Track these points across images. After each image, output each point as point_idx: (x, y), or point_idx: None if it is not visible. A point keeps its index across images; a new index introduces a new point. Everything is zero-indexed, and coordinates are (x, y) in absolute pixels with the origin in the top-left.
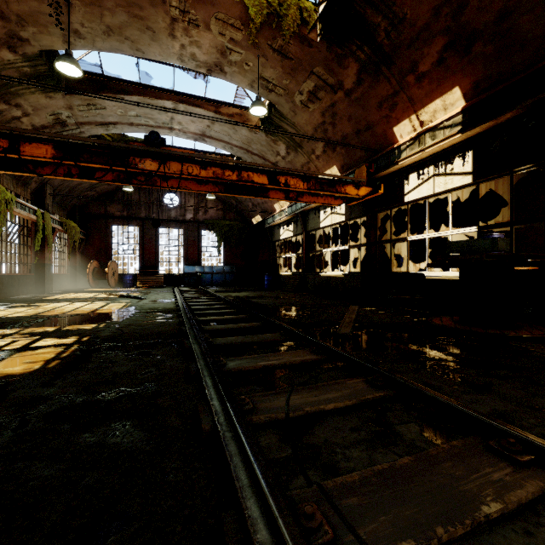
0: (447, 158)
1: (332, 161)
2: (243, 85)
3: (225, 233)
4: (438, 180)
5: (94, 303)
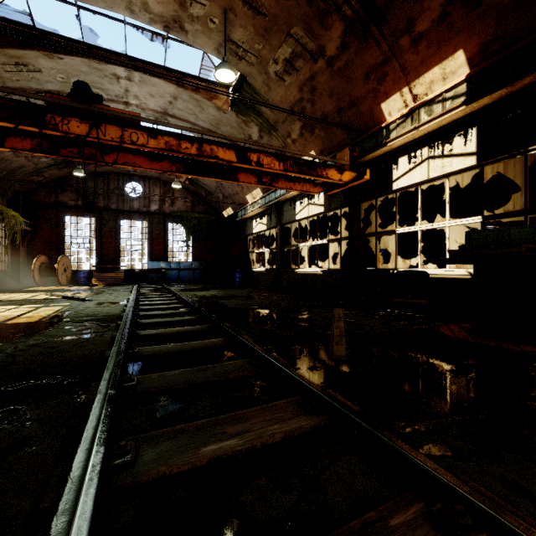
0: (445, 138)
1: (310, 145)
2: (209, 50)
3: (194, 227)
4: (433, 163)
5: (19, 308)
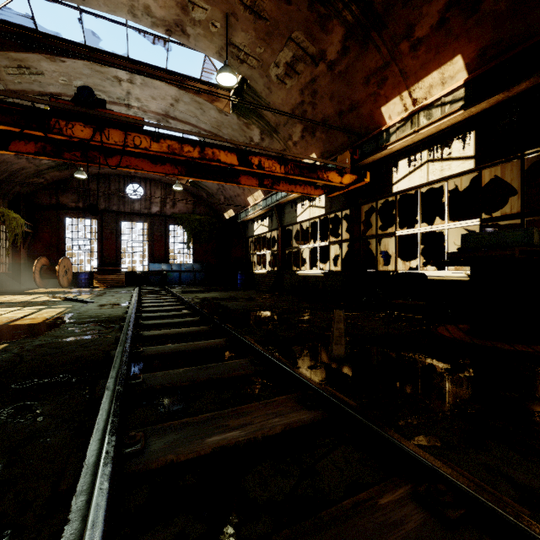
0: (444, 141)
1: (311, 148)
2: (210, 53)
3: (195, 228)
4: (432, 166)
5: (22, 309)
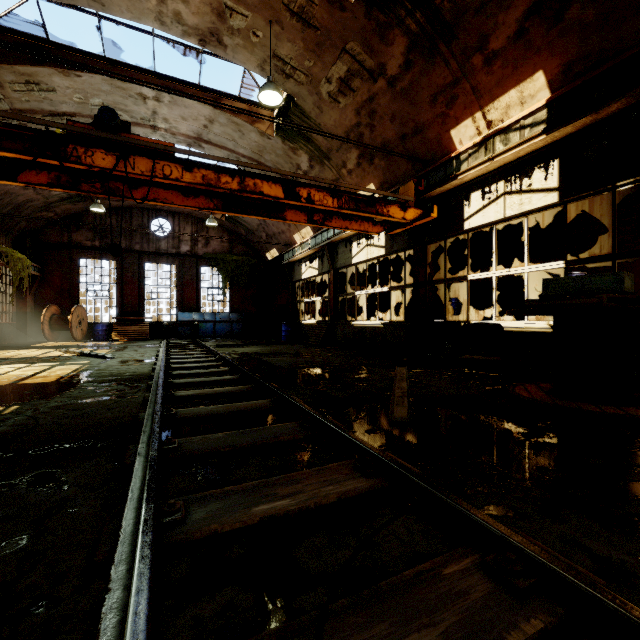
0: (523, 170)
1: (368, 177)
2: (251, 67)
3: (231, 271)
4: (510, 199)
5: (31, 366)
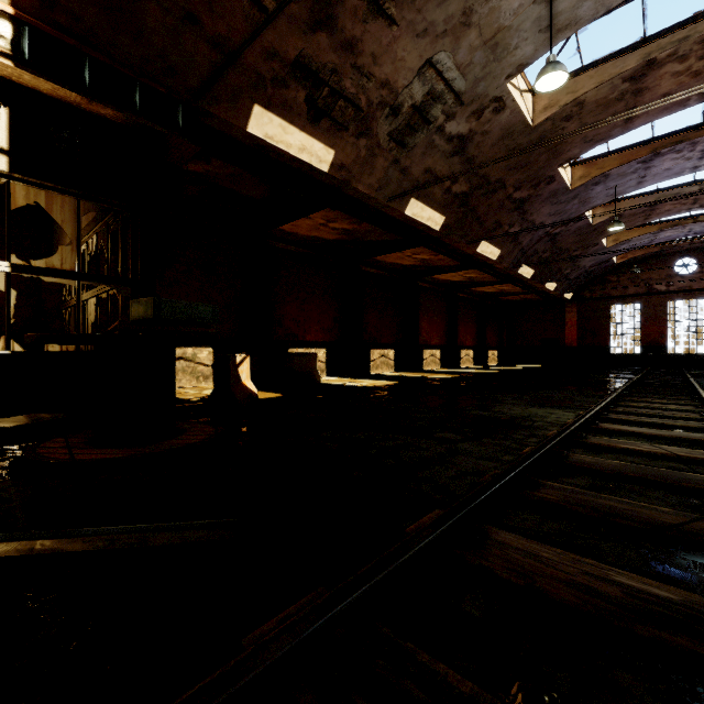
0: None
1: None
2: None
3: None
4: None
5: None
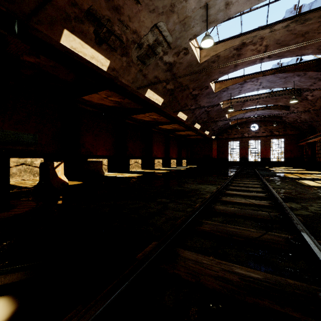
0: None
1: None
2: None
3: None
4: None
5: None
